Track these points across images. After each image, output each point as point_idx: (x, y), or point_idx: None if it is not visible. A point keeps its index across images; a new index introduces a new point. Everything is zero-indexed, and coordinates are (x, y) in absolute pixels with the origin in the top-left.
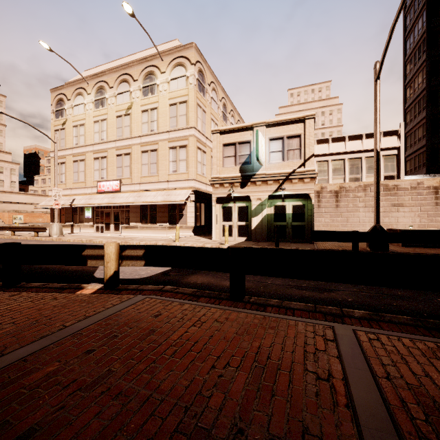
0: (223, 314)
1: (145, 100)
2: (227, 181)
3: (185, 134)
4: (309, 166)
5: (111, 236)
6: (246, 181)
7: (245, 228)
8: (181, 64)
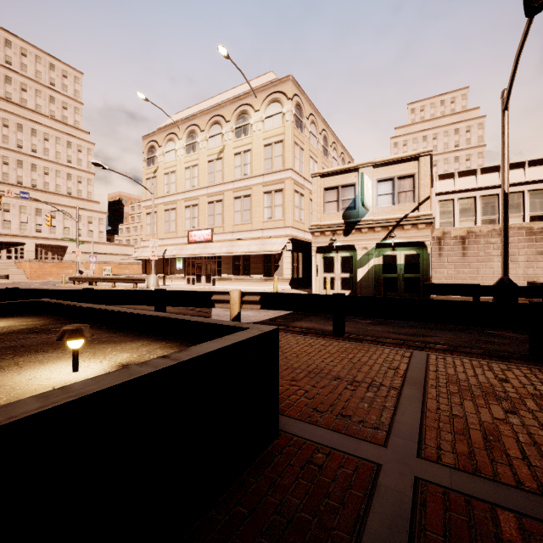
0: (327, 342)
1: (238, 141)
2: (329, 228)
3: (282, 177)
4: (425, 209)
5: (205, 288)
6: (350, 228)
7: (348, 281)
8: (276, 100)
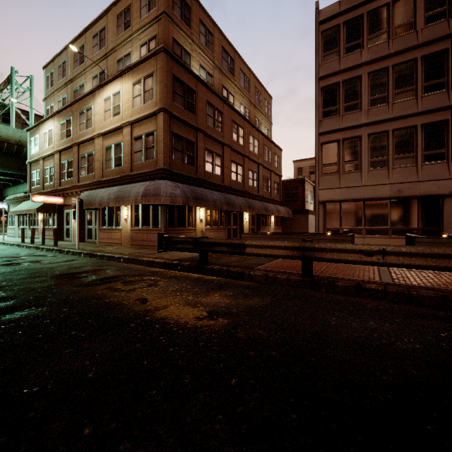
0: None
1: None
2: None
3: None
4: None
5: None
6: None
7: None
8: None
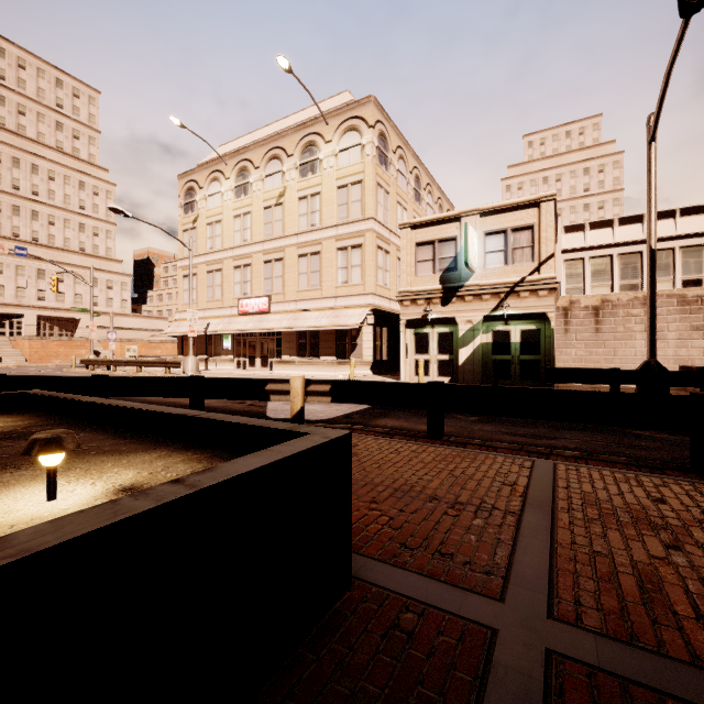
0: (420, 448)
1: (303, 182)
2: (422, 296)
3: (360, 228)
4: (547, 271)
5: (260, 374)
6: (450, 295)
7: (448, 364)
8: (353, 128)
